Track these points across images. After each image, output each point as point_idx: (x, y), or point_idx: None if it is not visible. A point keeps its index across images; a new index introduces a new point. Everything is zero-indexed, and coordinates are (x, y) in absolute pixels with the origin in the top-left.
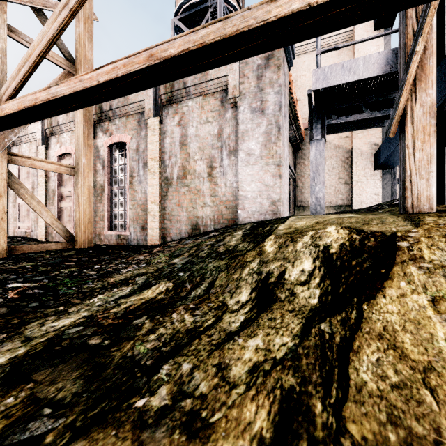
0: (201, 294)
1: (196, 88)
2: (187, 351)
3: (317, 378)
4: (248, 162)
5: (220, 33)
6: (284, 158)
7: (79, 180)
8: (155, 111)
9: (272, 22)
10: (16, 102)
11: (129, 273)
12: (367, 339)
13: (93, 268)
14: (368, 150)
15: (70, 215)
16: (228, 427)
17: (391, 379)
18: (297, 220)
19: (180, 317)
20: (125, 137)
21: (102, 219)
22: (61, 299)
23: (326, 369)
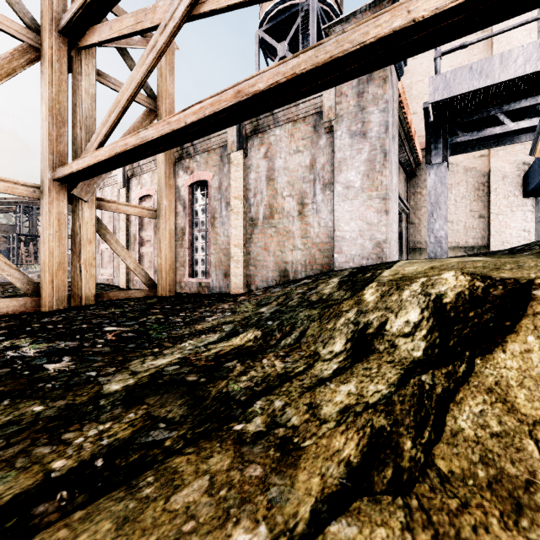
0: (292, 343)
1: (285, 114)
2: (278, 391)
3: (410, 421)
4: (346, 196)
5: (312, 61)
6: (392, 189)
7: (160, 223)
8: (239, 143)
9: (371, 44)
10: (108, 148)
11: (216, 321)
12: (473, 392)
13: (179, 316)
14: (514, 171)
15: (151, 261)
16: (318, 451)
17: (492, 428)
18: (406, 265)
19: (271, 363)
20: (206, 175)
21: (182, 265)
22: (154, 342)
23: (421, 415)
